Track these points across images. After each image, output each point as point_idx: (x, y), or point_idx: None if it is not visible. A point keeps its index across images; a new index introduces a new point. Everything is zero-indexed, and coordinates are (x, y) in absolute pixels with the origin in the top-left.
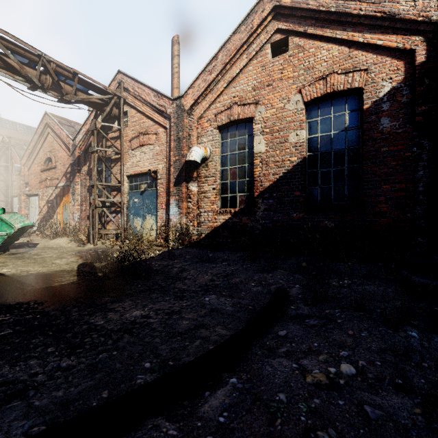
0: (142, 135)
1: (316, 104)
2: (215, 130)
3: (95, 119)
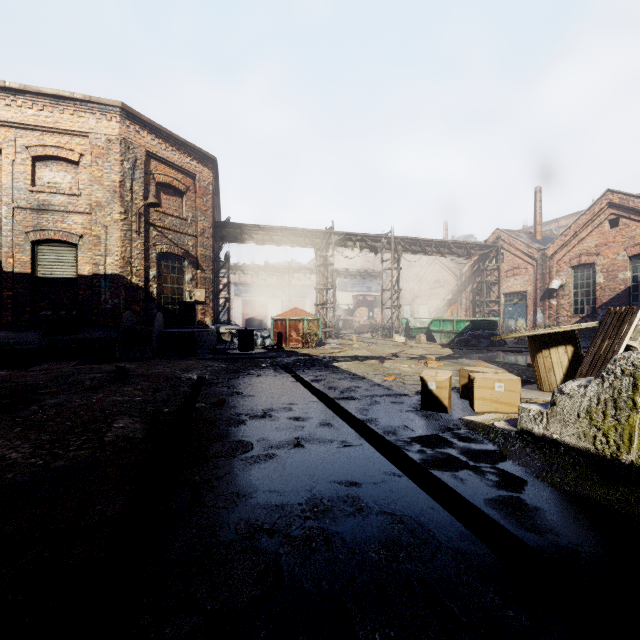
0: (515, 269)
1: (637, 256)
2: (569, 268)
3: (482, 261)
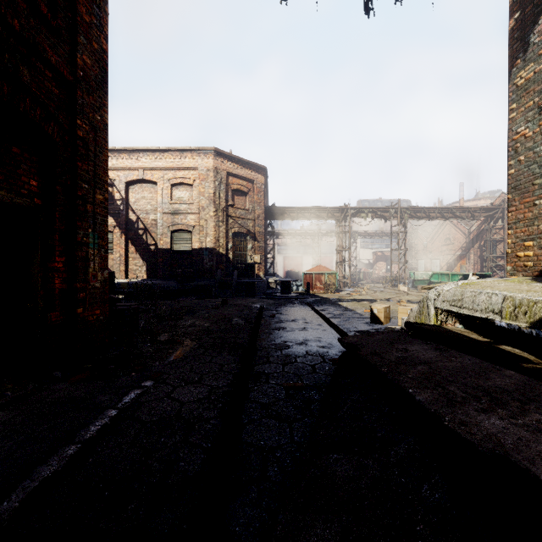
0: None
1: None
2: None
3: (487, 222)
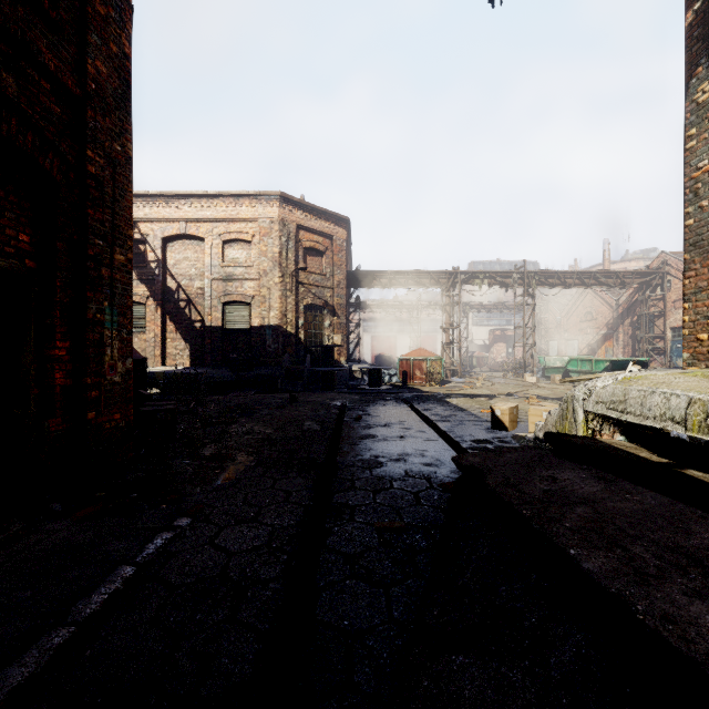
0: None
1: None
2: None
3: (642, 290)
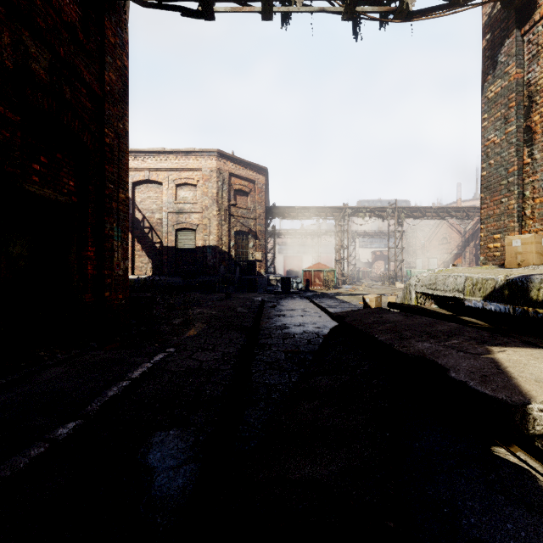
0: None
1: None
2: None
3: None
